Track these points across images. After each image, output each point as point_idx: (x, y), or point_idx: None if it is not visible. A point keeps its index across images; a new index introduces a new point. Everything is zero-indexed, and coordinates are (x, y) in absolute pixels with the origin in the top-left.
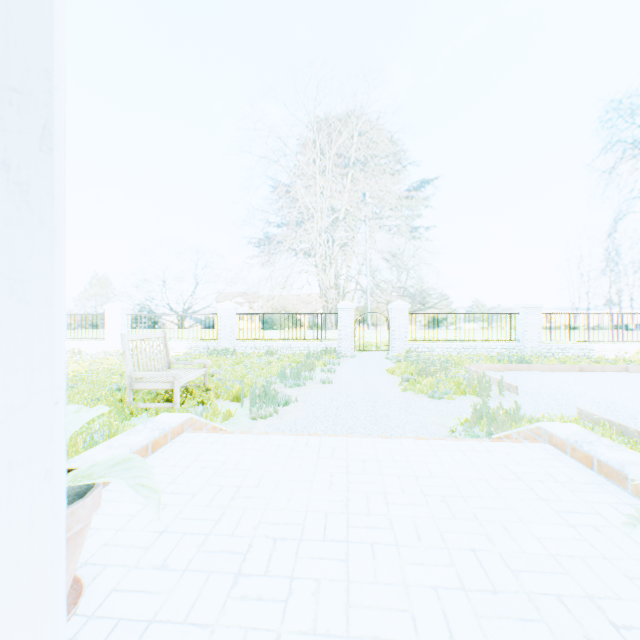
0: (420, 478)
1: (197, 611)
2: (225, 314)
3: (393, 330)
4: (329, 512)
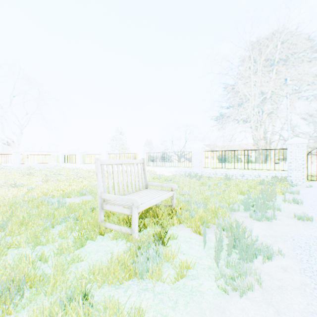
0: None
1: None
2: (195, 151)
3: None
4: None
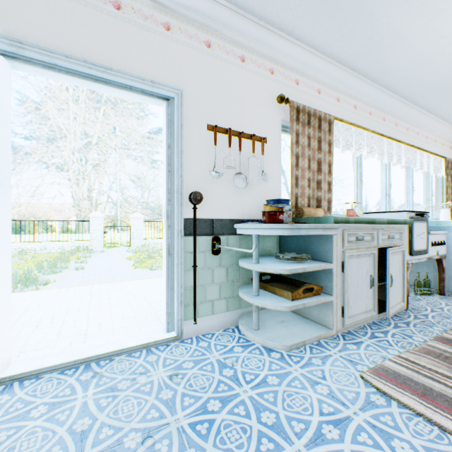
0: (127, 291)
1: (21, 335)
2: None
3: (133, 232)
4: (81, 306)
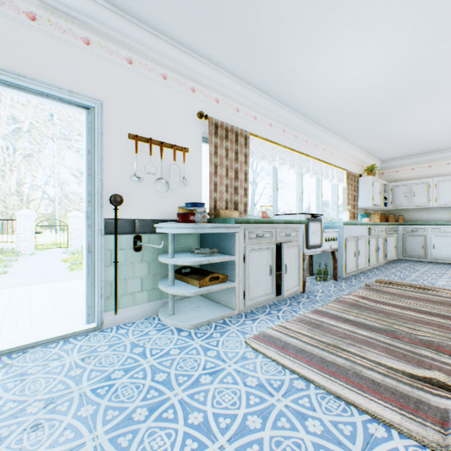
0: (54, 292)
1: None
2: None
3: (72, 232)
4: None
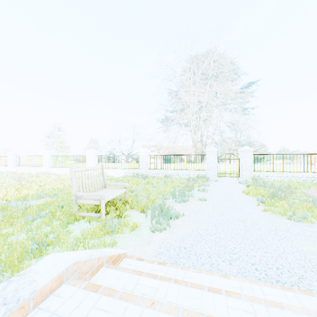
0: None
1: None
2: (142, 155)
3: (242, 164)
4: None
